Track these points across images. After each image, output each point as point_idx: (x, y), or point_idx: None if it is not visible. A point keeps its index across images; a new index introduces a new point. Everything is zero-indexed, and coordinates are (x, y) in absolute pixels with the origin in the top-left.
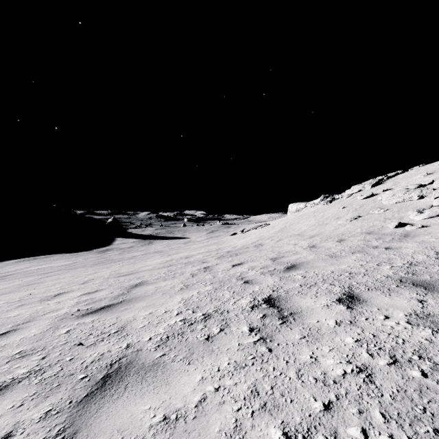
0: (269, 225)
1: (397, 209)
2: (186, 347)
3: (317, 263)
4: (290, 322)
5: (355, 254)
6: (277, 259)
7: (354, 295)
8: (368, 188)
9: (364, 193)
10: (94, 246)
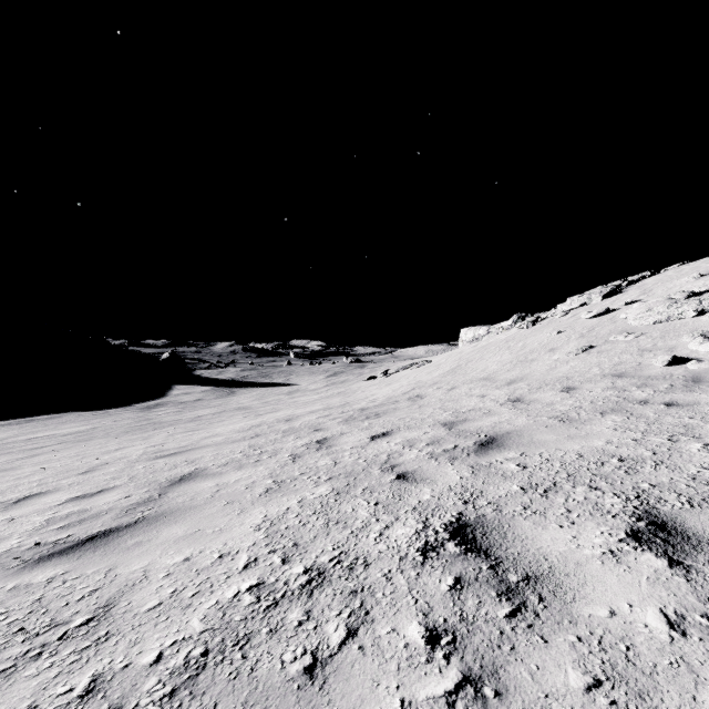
0: (431, 363)
1: (660, 333)
2: (246, 706)
3: (539, 435)
4: (533, 610)
5: (609, 416)
6: (456, 425)
7: (665, 522)
8: (596, 300)
9: (592, 309)
10: (136, 399)
